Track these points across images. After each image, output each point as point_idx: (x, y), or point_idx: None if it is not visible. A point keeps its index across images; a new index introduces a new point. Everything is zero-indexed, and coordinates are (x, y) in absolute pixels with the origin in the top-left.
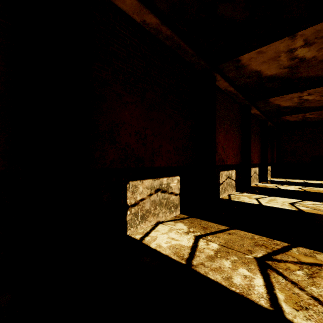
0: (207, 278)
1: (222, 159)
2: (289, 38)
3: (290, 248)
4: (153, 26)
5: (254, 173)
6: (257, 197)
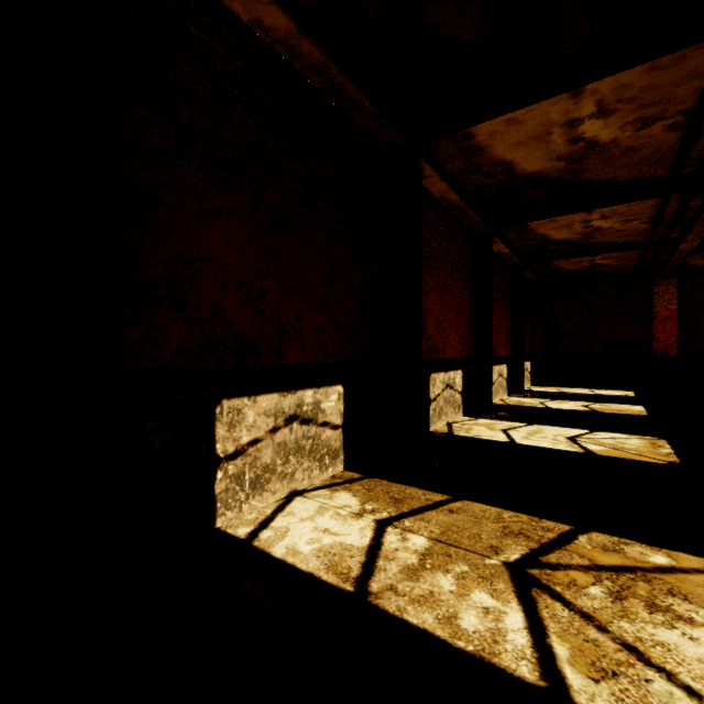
0: (402, 624)
1: (435, 348)
2: (569, 96)
3: (575, 535)
4: (280, 36)
5: (498, 376)
6: (505, 426)
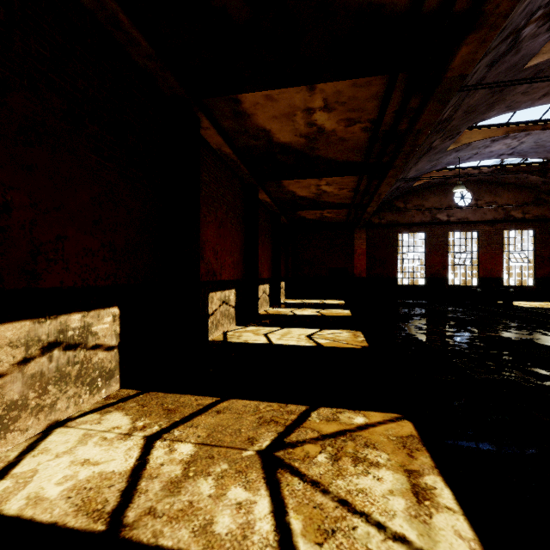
0: None
1: (213, 271)
2: (307, 89)
3: (309, 413)
4: None
5: (263, 293)
6: (266, 331)
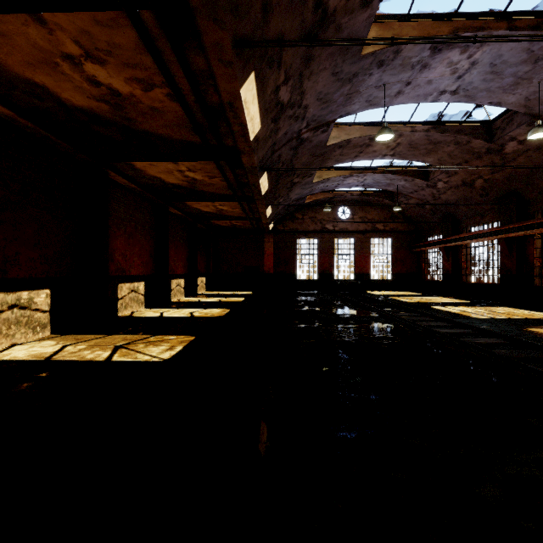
0: (63, 360)
1: (122, 269)
2: (173, 163)
3: (151, 337)
4: (5, 114)
5: (176, 286)
6: (165, 310)
